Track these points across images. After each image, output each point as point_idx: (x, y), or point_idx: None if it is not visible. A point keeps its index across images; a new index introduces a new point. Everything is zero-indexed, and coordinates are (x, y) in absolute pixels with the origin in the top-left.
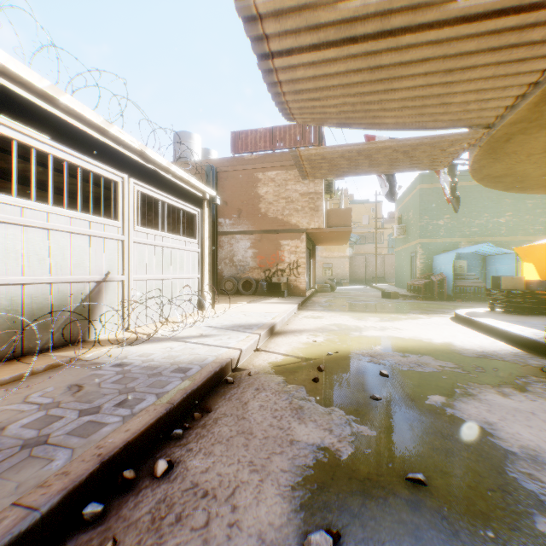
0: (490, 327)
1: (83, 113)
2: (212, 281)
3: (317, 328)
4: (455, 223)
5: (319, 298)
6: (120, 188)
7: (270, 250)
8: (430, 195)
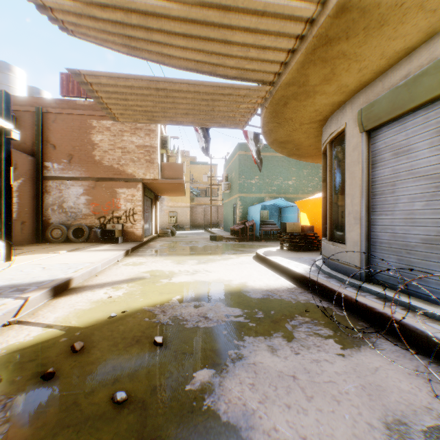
0: (278, 264)
1: None
2: (8, 229)
3: (128, 278)
4: (262, 183)
5: (156, 242)
6: None
7: (106, 197)
8: (246, 160)
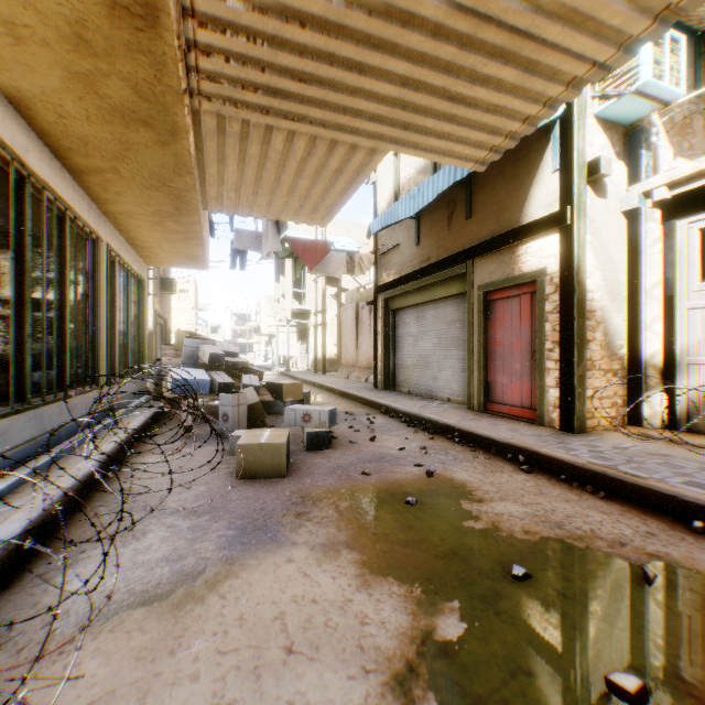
0: None
1: None
2: None
3: None
4: None
5: None
6: None
7: None
8: None
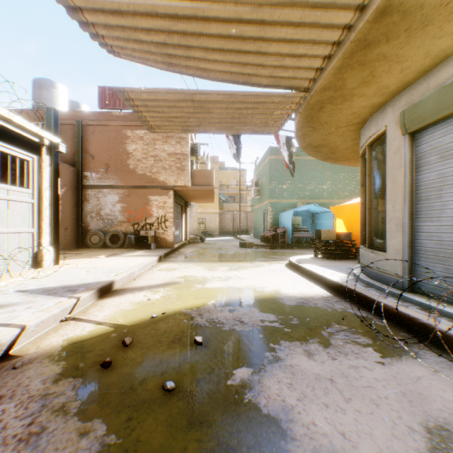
0: (312, 272)
1: None
2: (56, 235)
3: (163, 282)
4: (294, 188)
5: (187, 249)
6: None
7: (139, 205)
8: (277, 165)
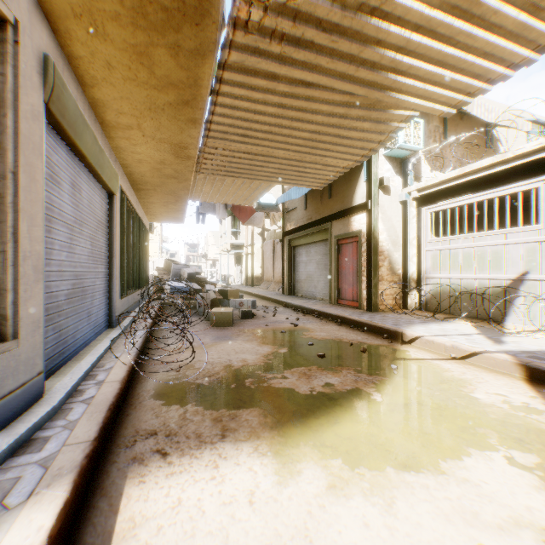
0: None
1: (480, 167)
2: None
3: None
4: None
5: None
6: (540, 191)
7: None
8: None
